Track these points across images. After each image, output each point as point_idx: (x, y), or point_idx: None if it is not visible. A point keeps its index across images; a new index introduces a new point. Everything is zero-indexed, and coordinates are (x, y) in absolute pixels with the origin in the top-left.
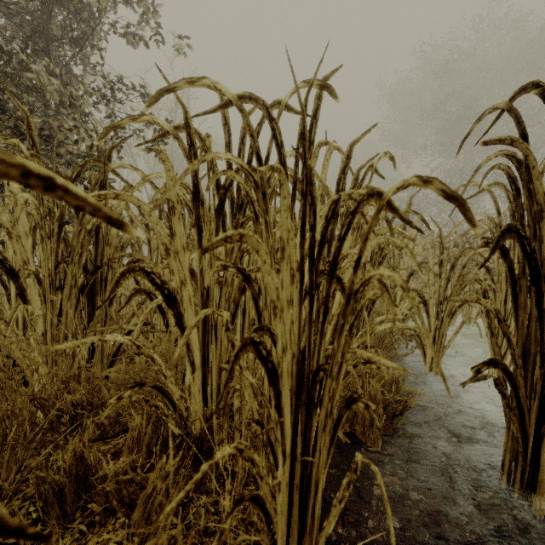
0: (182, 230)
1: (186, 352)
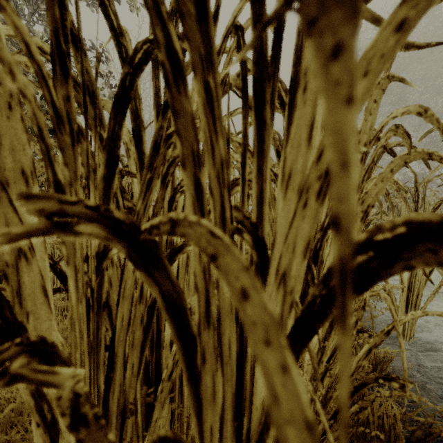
0: (23, 134)
1: (32, 406)
